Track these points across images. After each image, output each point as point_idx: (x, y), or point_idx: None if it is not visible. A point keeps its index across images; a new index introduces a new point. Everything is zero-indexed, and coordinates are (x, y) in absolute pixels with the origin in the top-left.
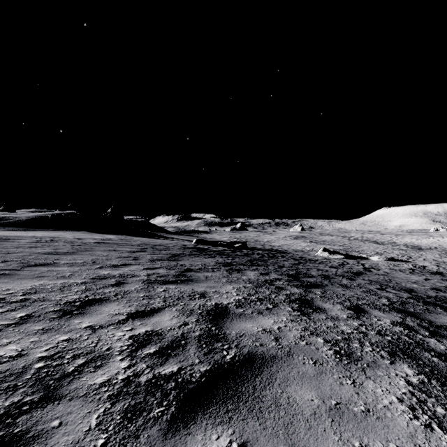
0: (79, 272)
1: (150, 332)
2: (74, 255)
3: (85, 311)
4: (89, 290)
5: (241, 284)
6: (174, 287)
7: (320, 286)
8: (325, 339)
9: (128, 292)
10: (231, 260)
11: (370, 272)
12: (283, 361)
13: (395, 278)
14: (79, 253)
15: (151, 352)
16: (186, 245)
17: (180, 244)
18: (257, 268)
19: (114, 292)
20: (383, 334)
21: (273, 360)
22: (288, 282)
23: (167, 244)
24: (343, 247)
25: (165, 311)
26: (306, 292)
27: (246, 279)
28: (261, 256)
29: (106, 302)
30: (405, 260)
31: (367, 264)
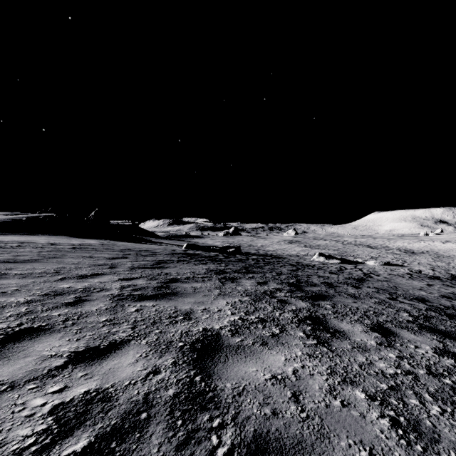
0: (30, 286)
1: (93, 393)
2: (35, 264)
3: (2, 352)
4: (29, 313)
5: (236, 298)
6: (152, 304)
7: (328, 297)
8: (366, 391)
9: (86, 315)
10: (224, 266)
11: (372, 278)
12: (318, 455)
13: (399, 284)
14: (43, 261)
15: (78, 450)
16: (175, 250)
17: (169, 249)
18: (253, 276)
19: (66, 315)
20: (436, 375)
21: (299, 453)
22: (290, 293)
23: (154, 249)
24: (338, 252)
25: (130, 346)
26: (314, 307)
27: (242, 290)
28: (256, 262)
29: (45, 334)
30: (400, 265)
31: (364, 269)
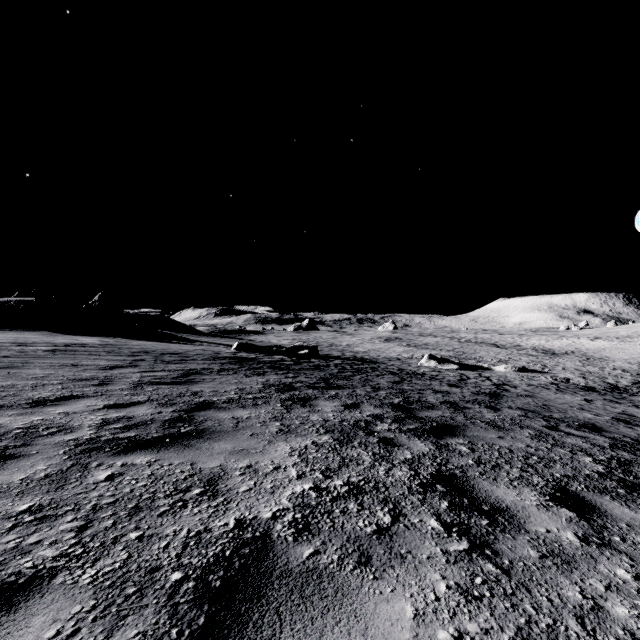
0: None
1: None
2: None
3: None
4: None
5: (308, 437)
6: (148, 460)
7: (458, 430)
8: None
9: None
10: (292, 378)
11: (509, 392)
12: None
13: (549, 401)
14: None
15: None
16: (219, 353)
17: (210, 351)
18: (337, 394)
19: None
20: None
21: None
22: (397, 424)
23: (186, 351)
24: (453, 353)
25: (47, 593)
26: (442, 452)
27: (320, 420)
28: (341, 370)
29: None
30: (540, 371)
31: (493, 377)
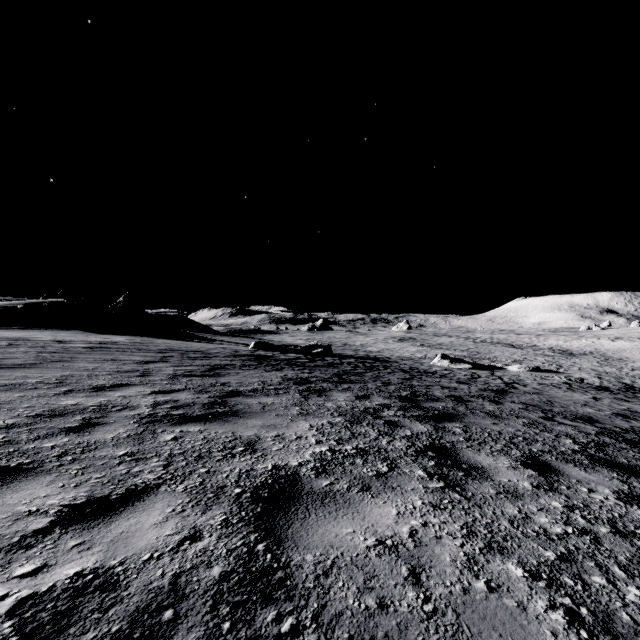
0: (16, 403)
1: (88, 576)
2: (29, 370)
3: None
4: (6, 444)
5: (324, 418)
6: (199, 429)
7: (457, 417)
8: (524, 563)
9: (95, 447)
10: (308, 373)
11: (516, 390)
12: None
13: (555, 398)
14: (42, 366)
15: None
16: (238, 351)
17: (229, 349)
18: (349, 387)
19: (63, 447)
20: (626, 534)
21: None
22: (402, 411)
23: (208, 349)
24: (467, 353)
25: (159, 494)
26: (438, 431)
27: (334, 407)
28: (354, 367)
29: (25, 477)
30: (554, 371)
31: (505, 377)
